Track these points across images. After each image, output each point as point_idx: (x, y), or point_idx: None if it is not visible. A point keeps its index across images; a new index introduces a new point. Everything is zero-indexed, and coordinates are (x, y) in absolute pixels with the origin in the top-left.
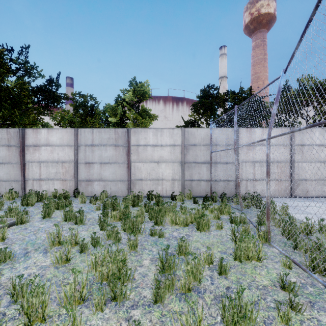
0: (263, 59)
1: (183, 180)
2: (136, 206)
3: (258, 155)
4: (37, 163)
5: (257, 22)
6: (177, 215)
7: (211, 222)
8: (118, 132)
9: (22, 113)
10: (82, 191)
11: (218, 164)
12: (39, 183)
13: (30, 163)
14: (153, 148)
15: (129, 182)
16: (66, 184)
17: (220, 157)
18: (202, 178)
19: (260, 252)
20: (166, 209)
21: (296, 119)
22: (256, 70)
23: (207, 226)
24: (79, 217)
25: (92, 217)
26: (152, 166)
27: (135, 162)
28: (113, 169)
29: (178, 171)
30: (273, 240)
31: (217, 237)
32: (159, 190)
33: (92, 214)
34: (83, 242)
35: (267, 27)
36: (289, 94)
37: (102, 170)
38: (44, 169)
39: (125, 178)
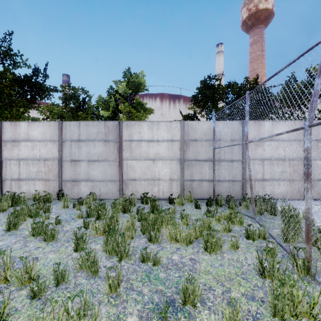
0: (260, 55)
1: (182, 180)
2: (127, 212)
3: (268, 151)
4: (16, 160)
5: (255, 18)
6: (178, 229)
7: (223, 240)
8: (109, 125)
9: (2, 106)
10: (67, 192)
11: (222, 162)
12: (19, 183)
13: (8, 160)
14: (148, 144)
15: (120, 182)
16: (49, 185)
17: (224, 154)
18: (204, 178)
19: (314, 305)
20: (163, 219)
21: (303, 113)
22: (254, 66)
23: (219, 247)
24: (50, 231)
25: (71, 228)
26: (147, 164)
27: (127, 159)
28: (103, 168)
29: (177, 170)
30: (313, 269)
31: (234, 264)
32: (155, 192)
33: (72, 224)
34: (45, 274)
35: (265, 23)
36: (295, 87)
37: (90, 169)
38: (24, 167)
39: (116, 178)
